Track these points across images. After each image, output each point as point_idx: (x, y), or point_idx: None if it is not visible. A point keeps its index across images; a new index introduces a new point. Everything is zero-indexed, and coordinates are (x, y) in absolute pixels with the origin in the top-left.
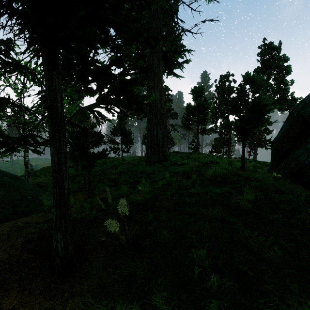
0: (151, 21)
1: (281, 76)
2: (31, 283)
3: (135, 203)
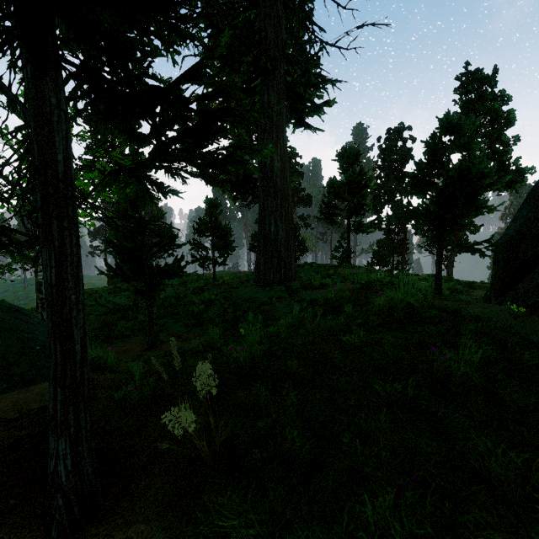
0: (265, 26)
1: (496, 129)
2: None
3: (234, 364)
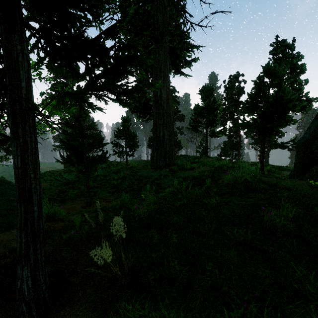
0: (157, 13)
1: (294, 75)
2: None
3: (137, 217)
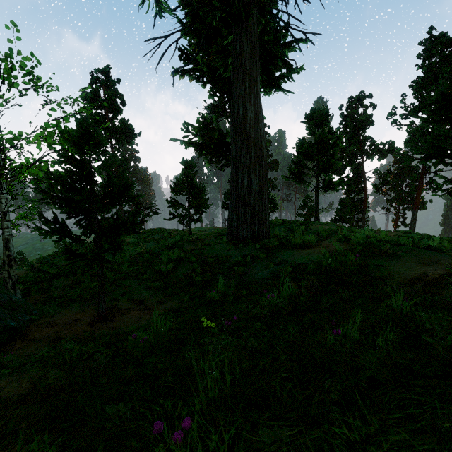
0: None
1: None
2: None
3: None
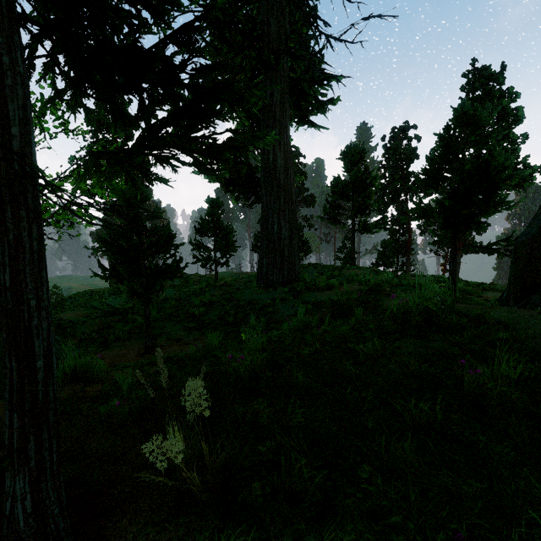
0: (268, 19)
1: (504, 127)
2: None
3: (232, 376)
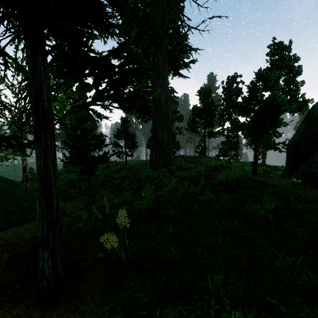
0: (156, 17)
1: (291, 76)
2: (12, 310)
3: (138, 212)
